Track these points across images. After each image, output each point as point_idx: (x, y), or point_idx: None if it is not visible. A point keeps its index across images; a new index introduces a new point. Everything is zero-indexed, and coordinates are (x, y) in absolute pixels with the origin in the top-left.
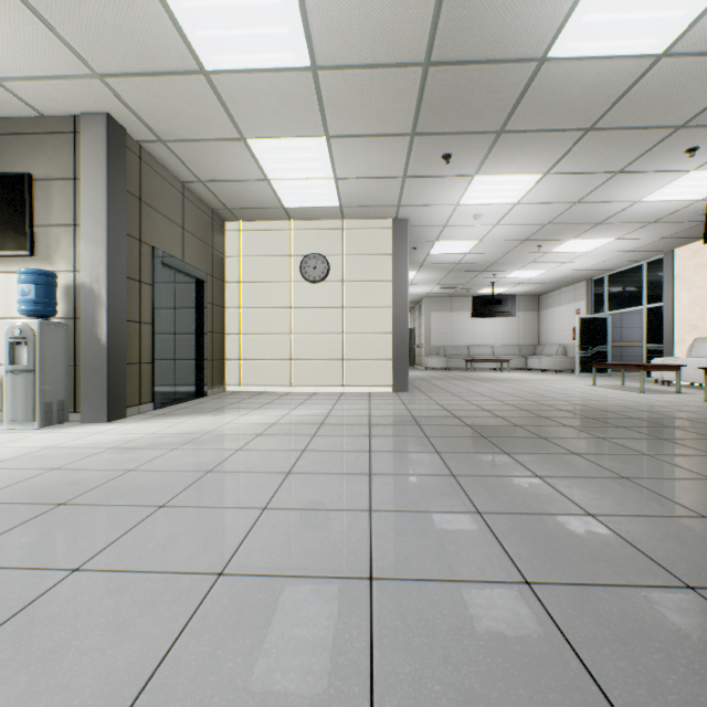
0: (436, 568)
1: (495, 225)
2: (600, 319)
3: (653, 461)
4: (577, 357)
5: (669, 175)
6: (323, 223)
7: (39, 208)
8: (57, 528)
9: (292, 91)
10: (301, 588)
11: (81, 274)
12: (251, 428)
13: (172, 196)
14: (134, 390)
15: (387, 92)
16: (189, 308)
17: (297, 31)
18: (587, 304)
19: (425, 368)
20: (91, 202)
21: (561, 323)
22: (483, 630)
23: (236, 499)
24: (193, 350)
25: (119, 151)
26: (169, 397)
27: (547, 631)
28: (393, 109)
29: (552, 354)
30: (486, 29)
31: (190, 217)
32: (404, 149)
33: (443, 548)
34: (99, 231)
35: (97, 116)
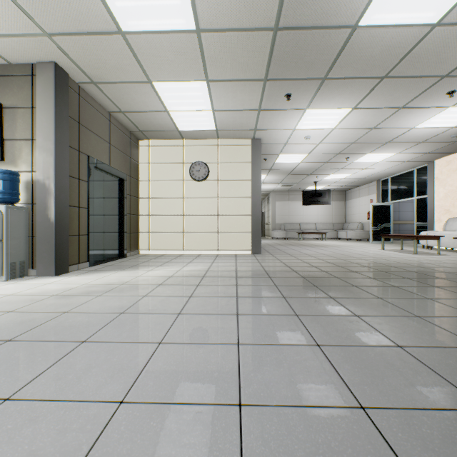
0: (290, 394)
1: (319, 144)
2: (385, 206)
3: (434, 303)
4: (370, 231)
5: (435, 109)
6: (204, 141)
7: (7, 127)
8: (0, 361)
9: (183, 47)
10: (184, 415)
11: (36, 173)
12: (154, 279)
13: (102, 121)
14: (74, 253)
15: (248, 49)
16: (114, 198)
17: (186, 3)
18: (377, 196)
19: (272, 238)
20: (43, 124)
21: (360, 208)
22: (333, 455)
23: (140, 335)
24: (117, 226)
25: (64, 89)
26: (100, 258)
27: (385, 455)
28: (252, 62)
29: (354, 228)
30: (317, 3)
31: (115, 136)
32: (260, 90)
33: (294, 376)
34: (49, 143)
35: (48, 64)
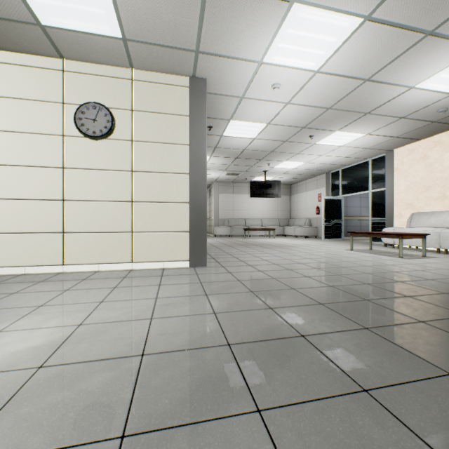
0: None
1: (286, 104)
2: (337, 200)
3: None
4: (323, 227)
5: None
6: (106, 69)
7: None
8: None
9: None
10: None
11: None
12: None
13: None
14: None
15: None
16: None
17: None
18: (326, 190)
19: (215, 235)
20: None
21: (307, 203)
22: None
23: None
24: None
25: None
26: None
27: None
28: None
29: (302, 224)
30: None
31: None
32: None
33: None
34: None
35: None
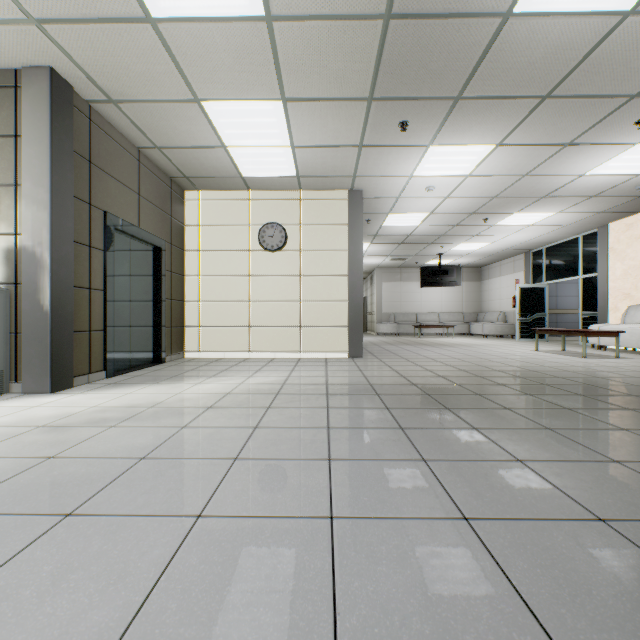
0: (429, 630)
1: (446, 198)
2: (538, 289)
3: (634, 437)
4: (517, 323)
5: (616, 148)
6: (280, 194)
7: None
8: None
9: (246, 45)
10: None
11: (22, 237)
12: (202, 399)
13: (127, 161)
14: (83, 358)
15: (345, 49)
16: (146, 275)
17: None
18: (525, 274)
19: (377, 333)
20: (33, 161)
21: (502, 292)
22: None
23: (166, 502)
24: (151, 317)
25: (65, 109)
26: (124, 364)
27: None
28: (351, 70)
29: (494, 320)
30: None
31: (147, 183)
32: (362, 115)
33: (432, 587)
34: (42, 191)
35: (40, 70)
